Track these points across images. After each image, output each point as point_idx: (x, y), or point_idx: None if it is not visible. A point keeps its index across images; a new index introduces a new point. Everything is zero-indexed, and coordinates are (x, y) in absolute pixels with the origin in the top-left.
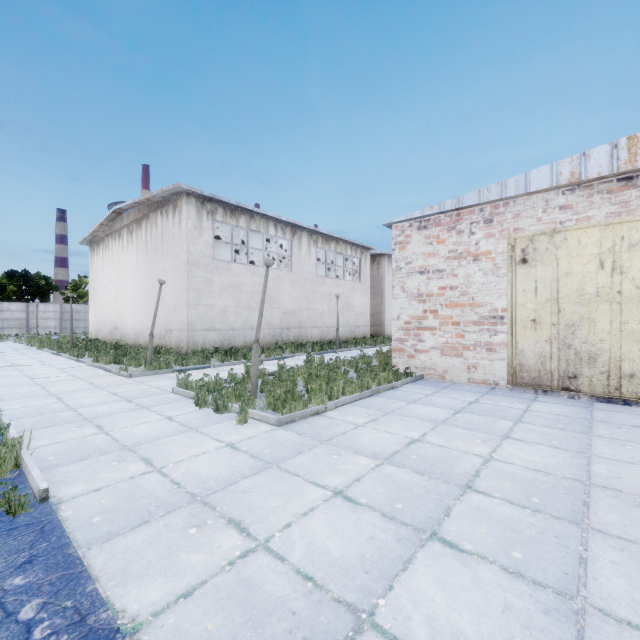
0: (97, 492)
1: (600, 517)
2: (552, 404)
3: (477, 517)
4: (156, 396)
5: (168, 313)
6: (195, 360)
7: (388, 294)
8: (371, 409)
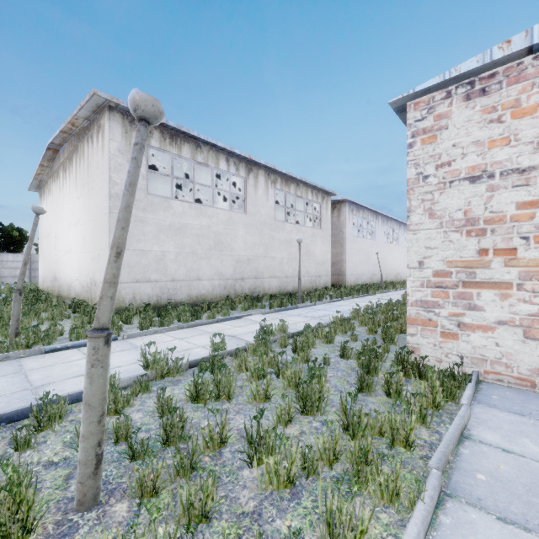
0: None
1: None
2: None
3: None
4: None
5: (93, 260)
6: None
7: (349, 242)
8: None
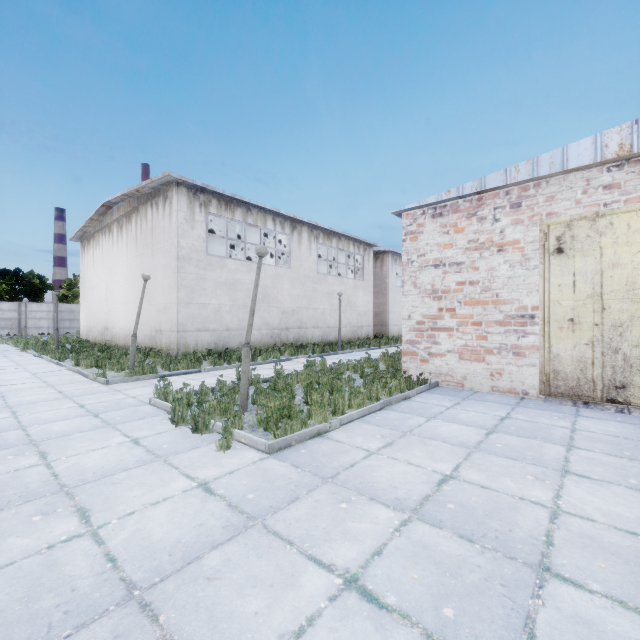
0: None
1: None
2: (601, 420)
3: None
4: (129, 409)
5: (158, 312)
6: (183, 364)
7: (392, 293)
8: (384, 427)
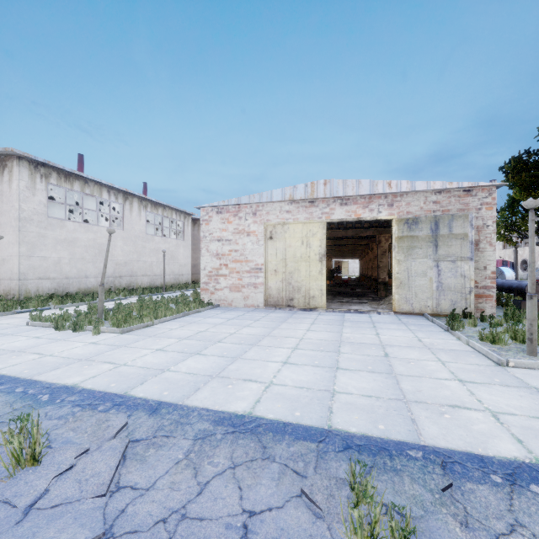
0: (15, 365)
1: (261, 343)
2: (279, 313)
3: (217, 348)
4: (13, 328)
5: None
6: (35, 304)
7: None
8: (182, 322)
